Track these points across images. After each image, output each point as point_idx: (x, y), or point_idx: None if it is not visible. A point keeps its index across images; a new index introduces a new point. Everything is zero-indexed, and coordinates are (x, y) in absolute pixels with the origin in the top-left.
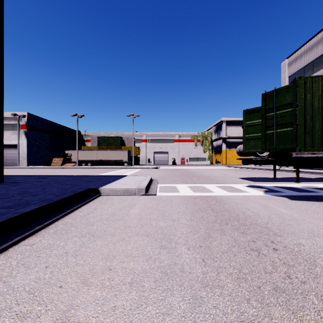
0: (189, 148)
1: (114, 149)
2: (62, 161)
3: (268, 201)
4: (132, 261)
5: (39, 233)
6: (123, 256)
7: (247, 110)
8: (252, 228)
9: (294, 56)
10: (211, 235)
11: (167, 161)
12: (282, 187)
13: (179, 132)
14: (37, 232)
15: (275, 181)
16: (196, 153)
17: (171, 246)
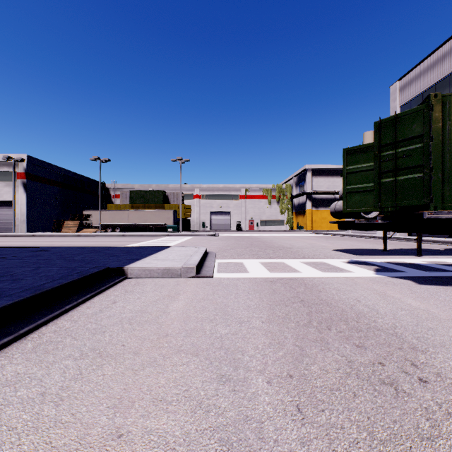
0: (259, 207)
1: (153, 208)
2: (78, 225)
3: (385, 287)
4: (165, 412)
5: (5, 350)
6: (149, 401)
7: (349, 149)
8: (371, 336)
9: (408, 78)
10: (306, 352)
11: (229, 225)
12: (400, 263)
13: (247, 185)
14: (3, 349)
15: (387, 254)
16: (270, 214)
17: (238, 375)
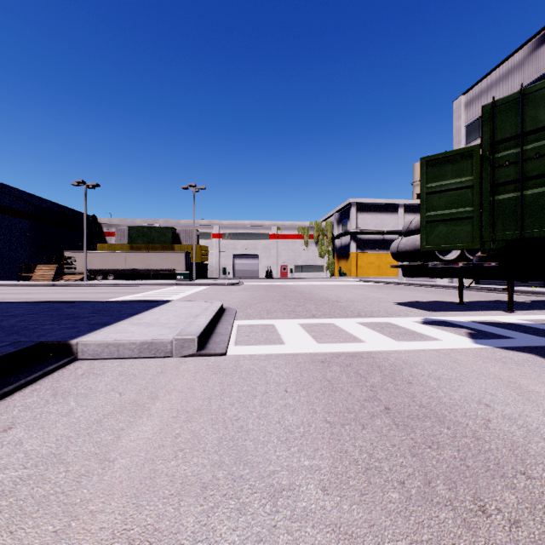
0: (294, 249)
1: (160, 249)
2: (55, 271)
3: (508, 369)
4: None
5: None
6: None
7: (430, 158)
8: None
9: (476, 91)
10: None
11: (257, 271)
12: (494, 324)
13: (279, 222)
14: None
15: (466, 309)
16: (307, 258)
17: None
